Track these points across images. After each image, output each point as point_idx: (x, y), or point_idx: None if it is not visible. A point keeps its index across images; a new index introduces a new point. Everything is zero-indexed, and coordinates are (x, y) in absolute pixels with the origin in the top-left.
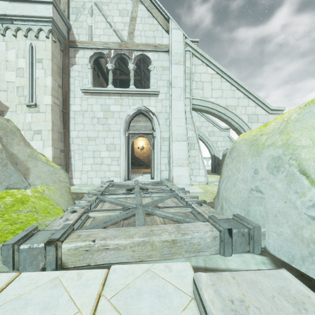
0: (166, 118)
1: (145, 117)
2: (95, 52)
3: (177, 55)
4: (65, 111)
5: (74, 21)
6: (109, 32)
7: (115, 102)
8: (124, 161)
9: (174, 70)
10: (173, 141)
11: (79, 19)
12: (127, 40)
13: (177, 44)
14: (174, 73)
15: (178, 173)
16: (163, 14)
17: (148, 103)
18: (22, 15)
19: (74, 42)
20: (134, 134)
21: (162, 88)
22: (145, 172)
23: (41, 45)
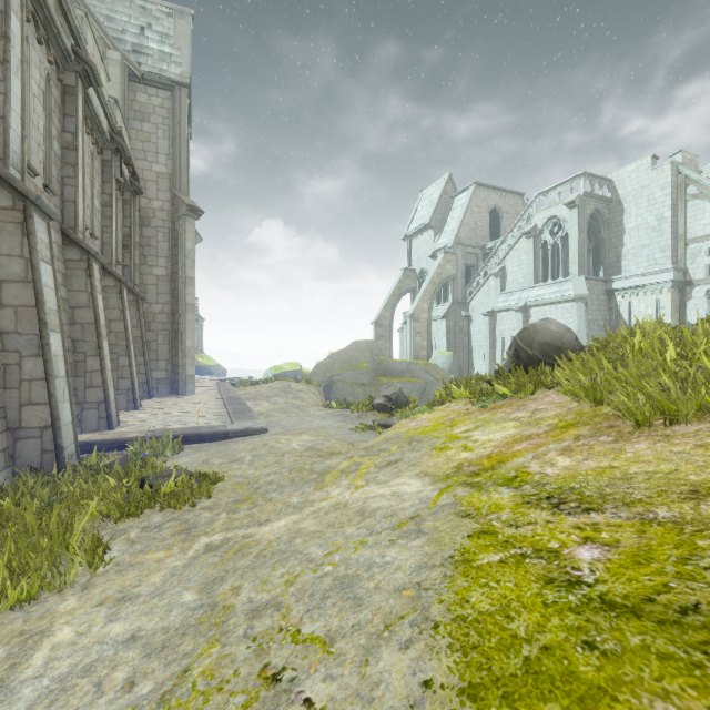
0: None
1: None
2: None
3: None
4: None
5: (690, 264)
6: None
7: None
8: None
9: None
10: None
11: (695, 262)
12: None
13: None
14: None
15: None
16: None
17: None
18: (651, 283)
19: (690, 281)
20: None
21: None
22: None
23: (663, 297)
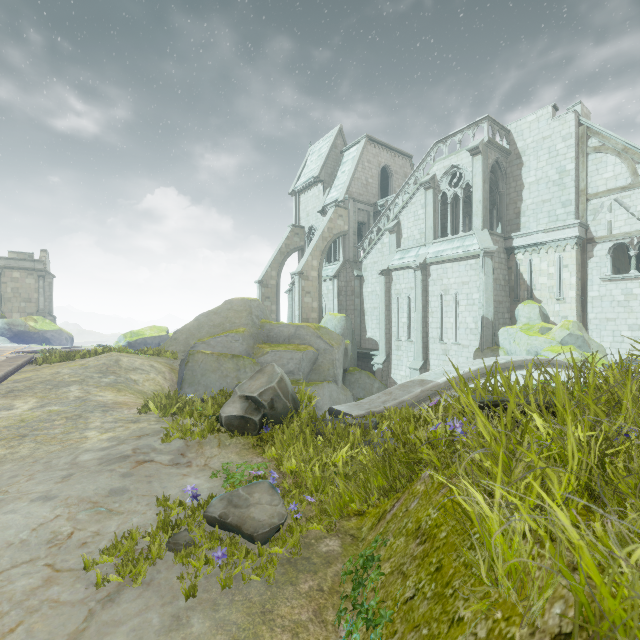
0: None
1: None
2: (614, 243)
3: None
4: (583, 298)
5: (591, 221)
6: (631, 221)
7: (639, 285)
8: None
9: None
10: None
11: (597, 218)
12: None
13: None
14: None
15: None
16: None
17: None
18: (554, 239)
19: (591, 239)
20: None
21: None
22: None
23: (567, 255)
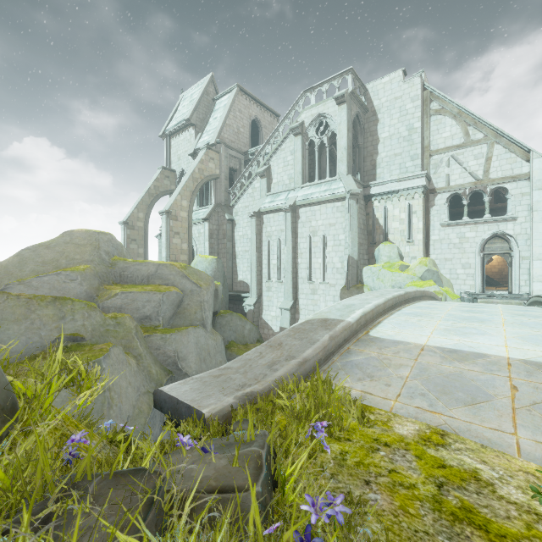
0: (525, 239)
1: (501, 239)
2: (451, 194)
3: (540, 181)
4: (427, 241)
5: (433, 174)
6: (464, 175)
7: (470, 229)
8: (478, 277)
9: (536, 196)
10: (534, 261)
11: (437, 172)
12: (482, 178)
13: (539, 172)
14: (535, 198)
15: (539, 288)
16: (522, 147)
17: (505, 227)
18: (406, 188)
19: (433, 190)
20: (489, 254)
21: (521, 212)
22: (499, 290)
23: (415, 202)
